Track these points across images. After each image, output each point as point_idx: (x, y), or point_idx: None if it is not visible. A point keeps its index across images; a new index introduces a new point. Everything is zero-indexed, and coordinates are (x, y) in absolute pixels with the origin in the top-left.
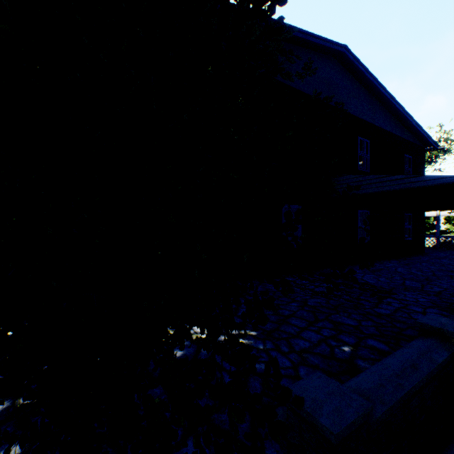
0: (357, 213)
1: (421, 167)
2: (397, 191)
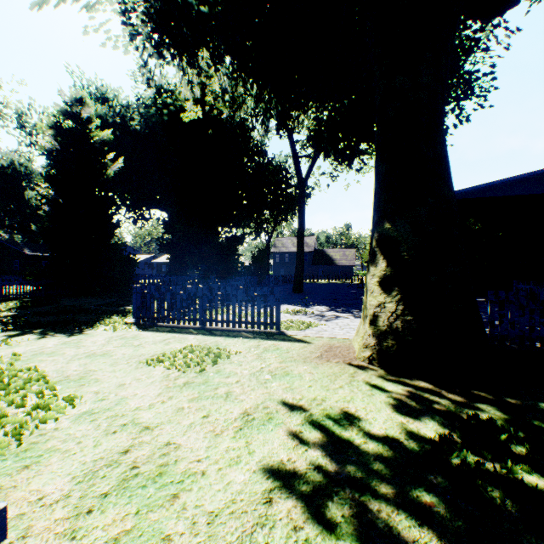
0: None
1: None
2: None
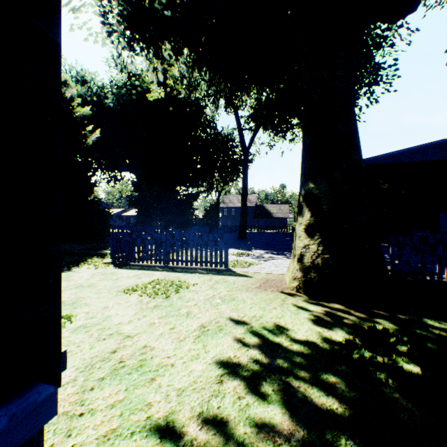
0: None
1: None
2: None
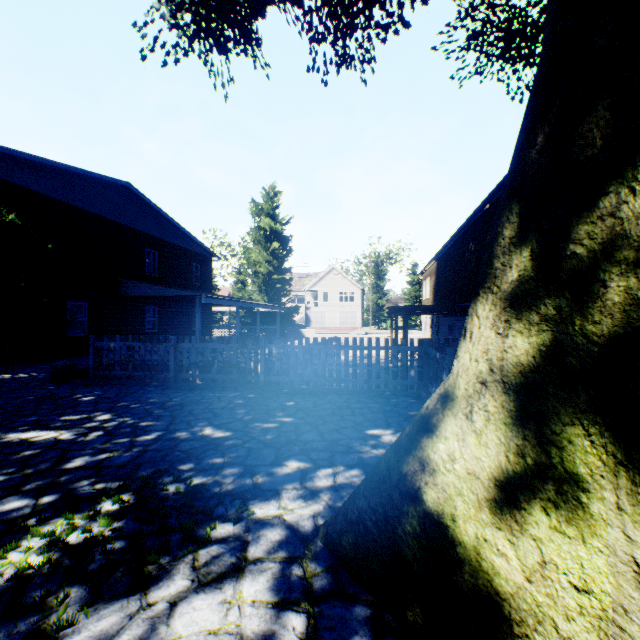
0: (145, 308)
1: (209, 273)
2: (162, 296)
